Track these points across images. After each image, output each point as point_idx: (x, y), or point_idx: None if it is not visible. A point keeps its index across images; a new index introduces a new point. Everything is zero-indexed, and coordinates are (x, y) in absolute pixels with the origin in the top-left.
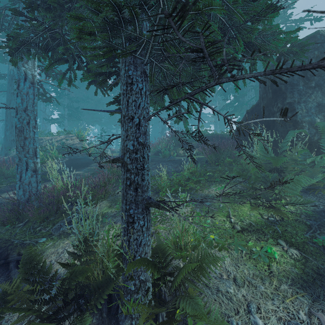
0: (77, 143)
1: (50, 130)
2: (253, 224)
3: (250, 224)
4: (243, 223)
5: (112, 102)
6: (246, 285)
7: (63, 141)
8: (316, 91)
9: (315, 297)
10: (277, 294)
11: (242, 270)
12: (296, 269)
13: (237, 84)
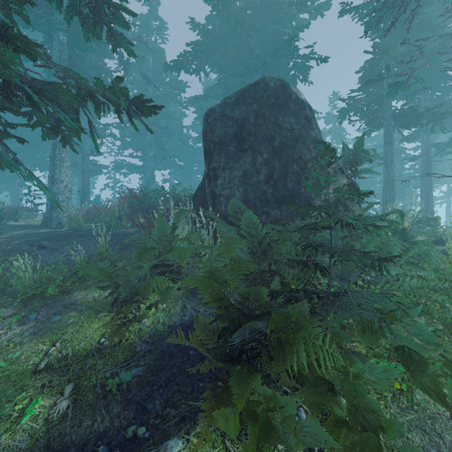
0: None
1: None
2: (70, 355)
3: (65, 356)
4: (57, 355)
5: None
6: None
7: None
8: (247, 155)
9: None
10: None
11: None
12: (29, 441)
13: (95, 141)
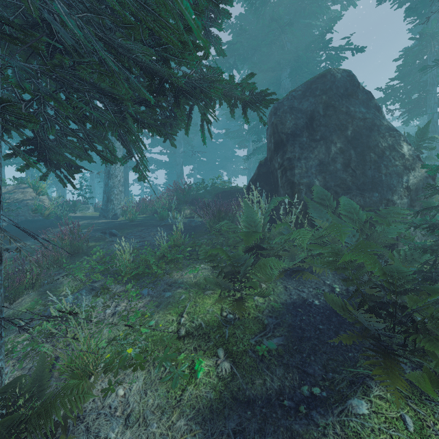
0: (31, 198)
1: (3, 174)
2: (203, 325)
3: (199, 326)
4: (192, 325)
5: (12, 154)
6: (138, 423)
7: (8, 195)
8: (320, 145)
9: (209, 435)
10: (165, 436)
11: (147, 400)
12: (214, 393)
13: (204, 135)
